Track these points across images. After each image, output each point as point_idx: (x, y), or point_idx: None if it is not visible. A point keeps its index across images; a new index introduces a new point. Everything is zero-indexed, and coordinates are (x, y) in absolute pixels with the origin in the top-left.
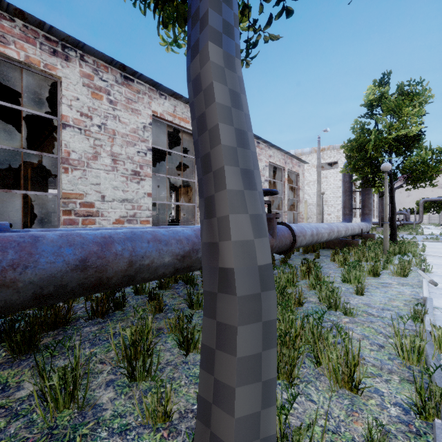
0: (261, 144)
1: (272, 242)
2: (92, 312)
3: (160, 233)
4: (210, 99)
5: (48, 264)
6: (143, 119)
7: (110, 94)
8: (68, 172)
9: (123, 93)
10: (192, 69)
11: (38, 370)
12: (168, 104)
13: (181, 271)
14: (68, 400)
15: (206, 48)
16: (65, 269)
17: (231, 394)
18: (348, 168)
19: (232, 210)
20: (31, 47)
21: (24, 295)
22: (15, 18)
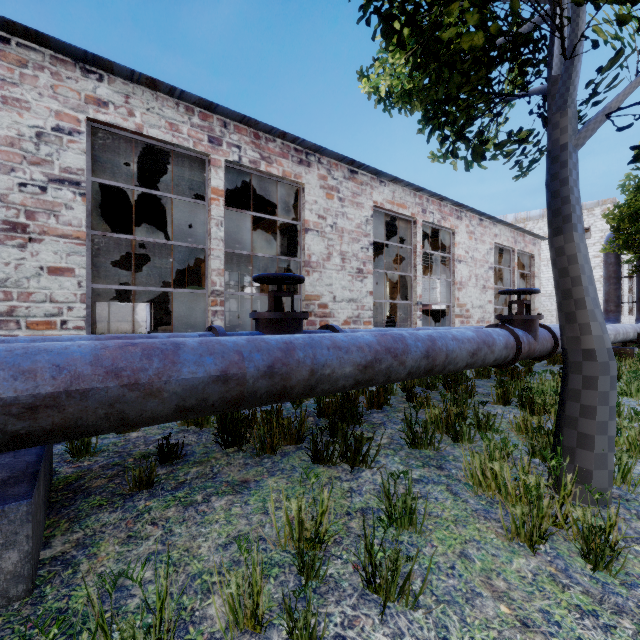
0: (484, 221)
1: (534, 345)
2: (370, 403)
3: (454, 333)
4: (574, 262)
5: (414, 352)
6: (366, 212)
7: (339, 192)
8: (309, 274)
9: (350, 188)
10: (555, 242)
11: (406, 422)
12: (387, 191)
13: (468, 366)
14: (426, 444)
15: (571, 235)
16: (420, 357)
17: (593, 409)
18: (614, 245)
19: (591, 320)
20: (286, 162)
21: (405, 371)
22: (276, 139)
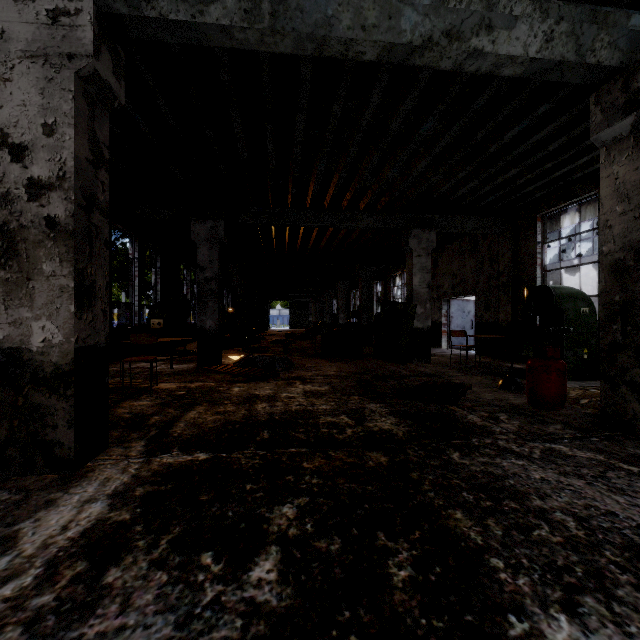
0: None
1: None
2: None
3: None
4: None
5: None
6: None
7: None
8: None
9: None
10: None
11: None
12: None
13: None
14: None
15: None
16: None
17: None
18: None
19: None
20: None
21: None
22: None
